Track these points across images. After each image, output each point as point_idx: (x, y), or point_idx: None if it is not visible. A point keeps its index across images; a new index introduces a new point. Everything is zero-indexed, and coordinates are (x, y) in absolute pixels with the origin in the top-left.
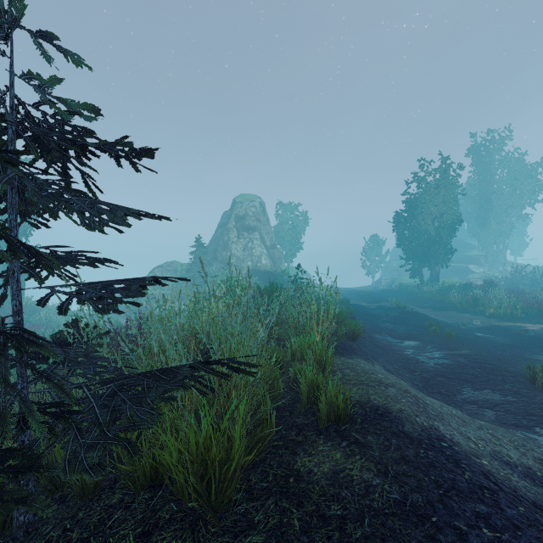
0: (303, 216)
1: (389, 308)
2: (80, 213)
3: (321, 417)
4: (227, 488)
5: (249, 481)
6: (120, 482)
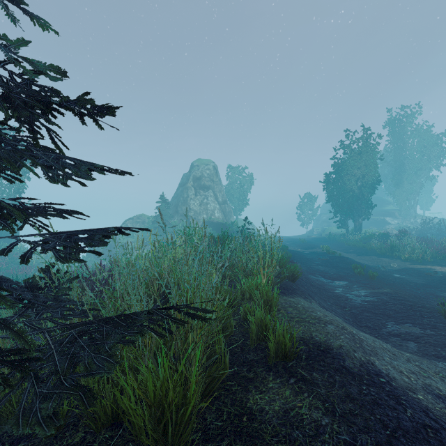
0: (249, 177)
1: (321, 253)
2: (43, 166)
3: (270, 354)
4: (184, 431)
5: (205, 420)
6: (83, 421)
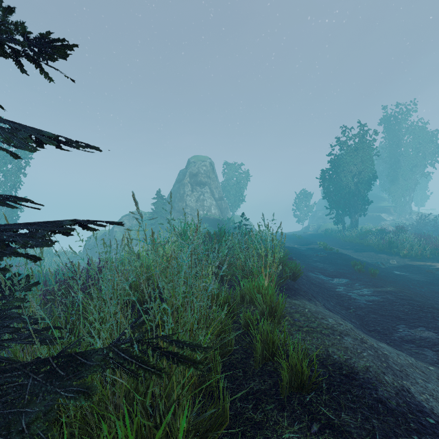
0: (245, 174)
1: (318, 249)
2: None
3: (283, 385)
4: None
5: None
6: None
